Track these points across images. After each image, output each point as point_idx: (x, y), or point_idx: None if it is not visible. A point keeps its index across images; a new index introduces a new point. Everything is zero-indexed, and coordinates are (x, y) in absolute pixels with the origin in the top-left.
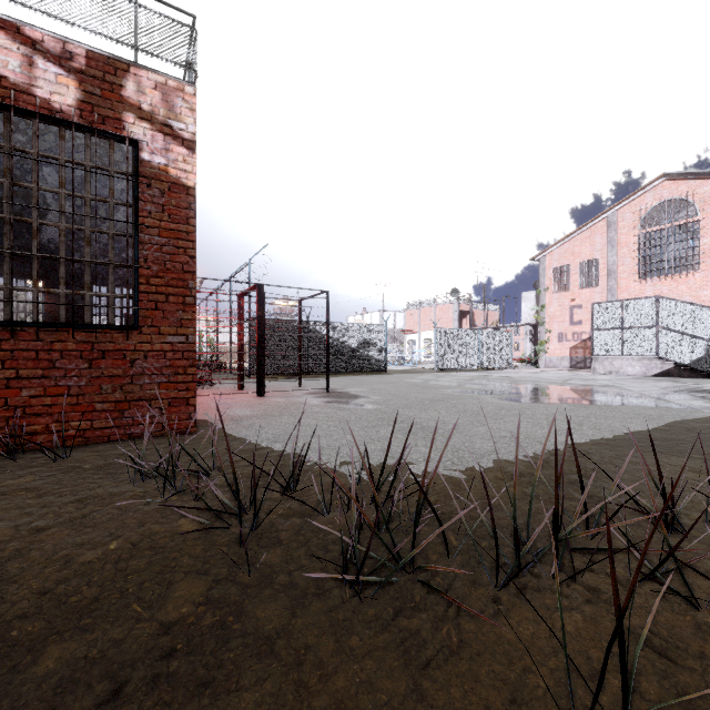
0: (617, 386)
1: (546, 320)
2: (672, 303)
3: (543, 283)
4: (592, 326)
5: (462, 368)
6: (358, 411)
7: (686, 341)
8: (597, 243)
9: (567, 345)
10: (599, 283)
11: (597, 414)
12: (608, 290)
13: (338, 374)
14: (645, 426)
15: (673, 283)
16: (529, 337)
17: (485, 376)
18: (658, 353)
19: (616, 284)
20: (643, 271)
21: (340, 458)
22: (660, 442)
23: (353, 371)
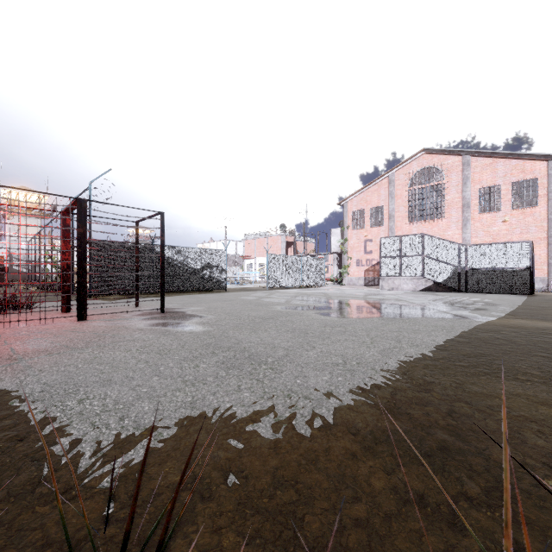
0: (403, 300)
1: (348, 249)
2: (432, 239)
3: (346, 222)
4: (381, 254)
5: (288, 286)
6: (185, 335)
7: (440, 266)
8: (382, 195)
9: (362, 268)
10: (383, 224)
11: (405, 328)
12: (389, 229)
13: (183, 293)
14: (449, 339)
15: (430, 226)
16: (336, 263)
17: (306, 293)
18: (423, 274)
19: (394, 225)
20: (411, 216)
21: (117, 433)
22: (476, 359)
23: (196, 289)
